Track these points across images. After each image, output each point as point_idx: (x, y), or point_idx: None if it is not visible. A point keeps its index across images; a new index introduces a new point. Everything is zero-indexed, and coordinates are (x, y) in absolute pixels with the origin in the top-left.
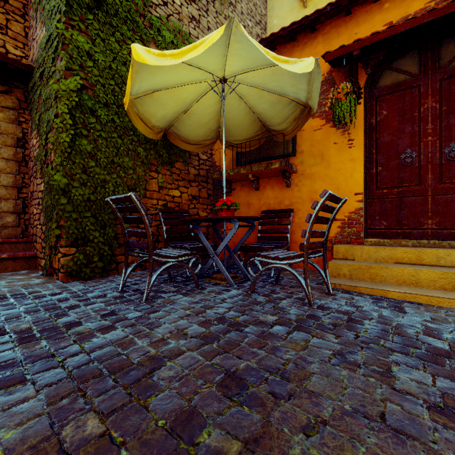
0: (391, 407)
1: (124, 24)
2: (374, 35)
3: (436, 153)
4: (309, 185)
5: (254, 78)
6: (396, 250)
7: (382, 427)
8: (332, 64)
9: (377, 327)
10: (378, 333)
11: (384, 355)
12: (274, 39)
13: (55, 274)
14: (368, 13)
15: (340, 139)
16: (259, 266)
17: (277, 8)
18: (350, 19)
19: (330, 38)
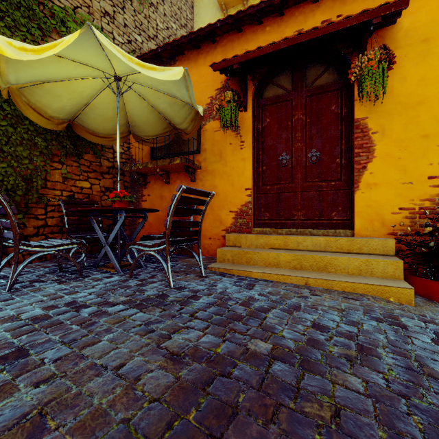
0: (137, 359)
1: (18, 10)
2: (247, 54)
3: (303, 157)
4: (211, 181)
5: (145, 79)
6: (270, 238)
7: (109, 374)
8: (223, 74)
9: (207, 301)
10: (202, 305)
11: (184, 322)
12: (178, 45)
13: None
14: (255, 33)
15: (234, 141)
16: (135, 254)
17: (202, 15)
18: (241, 36)
19: (227, 50)
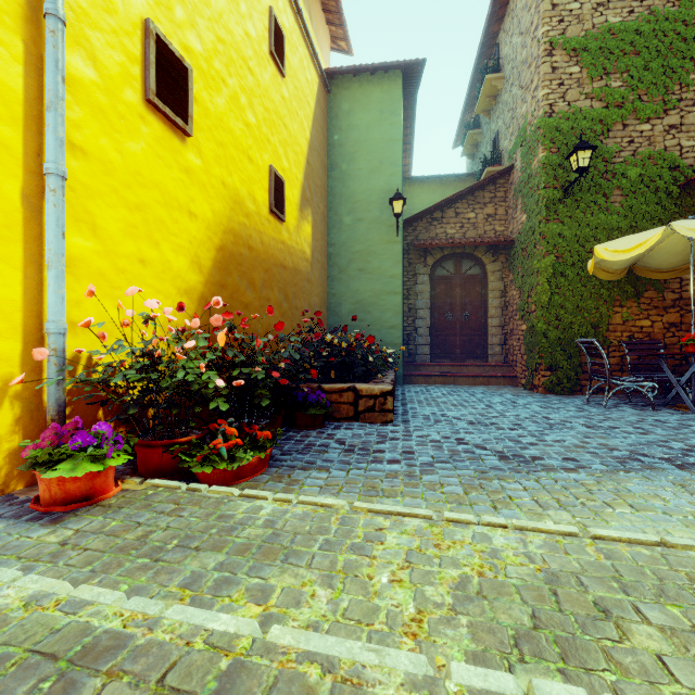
0: None
1: (587, 192)
2: None
3: None
4: None
5: None
6: None
7: None
8: None
9: None
10: None
11: None
12: None
13: (535, 389)
14: None
15: None
16: None
17: None
18: None
19: None
